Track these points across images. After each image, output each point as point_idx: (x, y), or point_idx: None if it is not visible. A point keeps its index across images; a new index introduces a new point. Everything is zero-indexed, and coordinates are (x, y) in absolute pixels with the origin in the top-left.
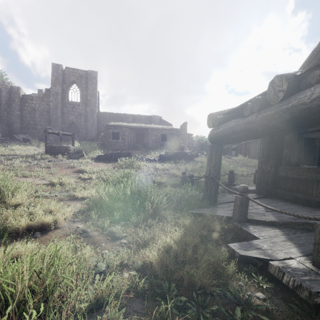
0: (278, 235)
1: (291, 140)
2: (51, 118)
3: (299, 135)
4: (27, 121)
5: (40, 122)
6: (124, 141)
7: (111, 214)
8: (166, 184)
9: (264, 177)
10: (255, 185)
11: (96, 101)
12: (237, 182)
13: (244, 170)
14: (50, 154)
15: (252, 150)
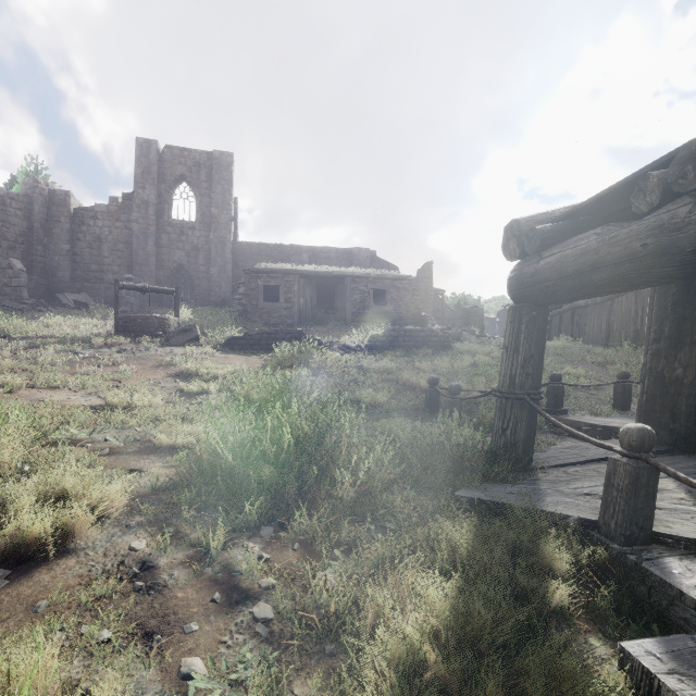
0: None
1: None
2: (134, 258)
3: None
4: (85, 265)
5: (112, 266)
6: (290, 305)
7: (238, 503)
8: (389, 408)
9: (665, 395)
10: (619, 412)
11: (231, 218)
12: (569, 405)
13: (580, 373)
14: (126, 334)
15: (590, 325)
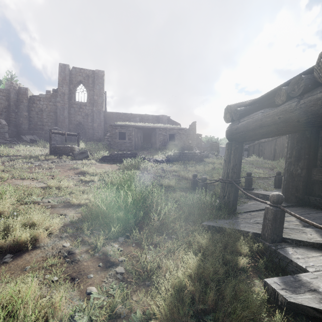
0: None
1: None
2: (58, 119)
3: None
4: (35, 122)
5: (48, 123)
6: (130, 141)
7: (108, 228)
8: (175, 187)
9: (293, 181)
10: (276, 189)
11: (103, 101)
12: (255, 186)
13: (260, 172)
14: (55, 154)
15: (266, 151)
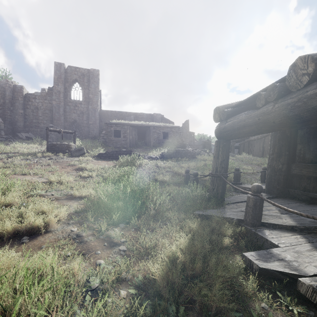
0: (301, 243)
1: (306, 135)
2: (53, 117)
3: (315, 130)
4: (30, 120)
5: (43, 120)
6: (125, 139)
7: (110, 216)
8: (169, 182)
9: (275, 175)
10: (262, 184)
11: (98, 99)
12: (243, 181)
13: (249, 168)
14: (52, 152)
15: (255, 148)
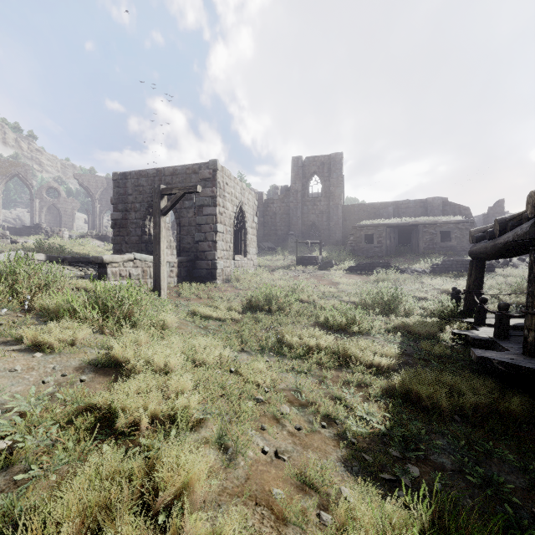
0: None
1: None
2: (291, 221)
3: None
4: (269, 227)
5: (280, 227)
6: (380, 245)
7: (373, 311)
8: (430, 299)
9: None
10: None
11: (341, 191)
12: None
13: None
14: (301, 264)
15: None
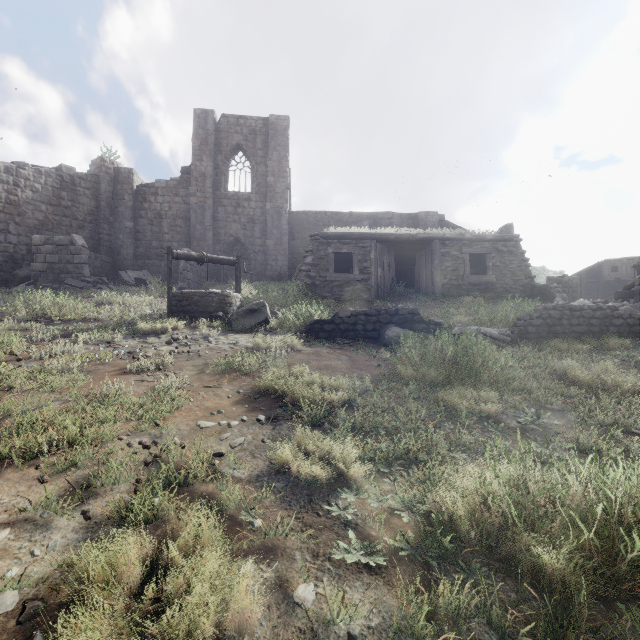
0: None
1: None
2: (192, 233)
3: None
4: (147, 242)
5: (171, 242)
6: (365, 276)
7: None
8: None
9: None
10: None
11: (287, 186)
12: None
13: None
14: (180, 316)
15: None
